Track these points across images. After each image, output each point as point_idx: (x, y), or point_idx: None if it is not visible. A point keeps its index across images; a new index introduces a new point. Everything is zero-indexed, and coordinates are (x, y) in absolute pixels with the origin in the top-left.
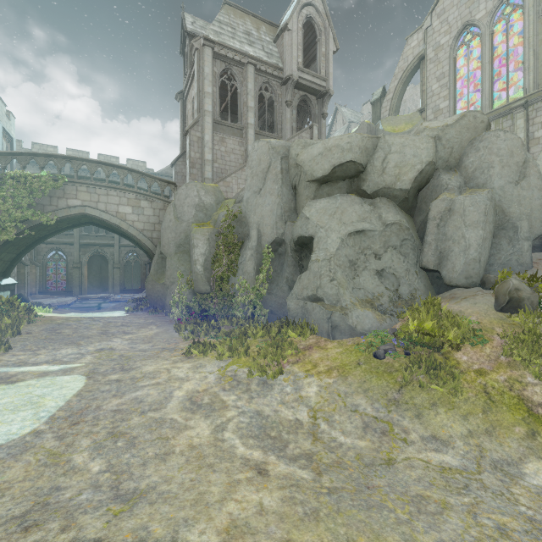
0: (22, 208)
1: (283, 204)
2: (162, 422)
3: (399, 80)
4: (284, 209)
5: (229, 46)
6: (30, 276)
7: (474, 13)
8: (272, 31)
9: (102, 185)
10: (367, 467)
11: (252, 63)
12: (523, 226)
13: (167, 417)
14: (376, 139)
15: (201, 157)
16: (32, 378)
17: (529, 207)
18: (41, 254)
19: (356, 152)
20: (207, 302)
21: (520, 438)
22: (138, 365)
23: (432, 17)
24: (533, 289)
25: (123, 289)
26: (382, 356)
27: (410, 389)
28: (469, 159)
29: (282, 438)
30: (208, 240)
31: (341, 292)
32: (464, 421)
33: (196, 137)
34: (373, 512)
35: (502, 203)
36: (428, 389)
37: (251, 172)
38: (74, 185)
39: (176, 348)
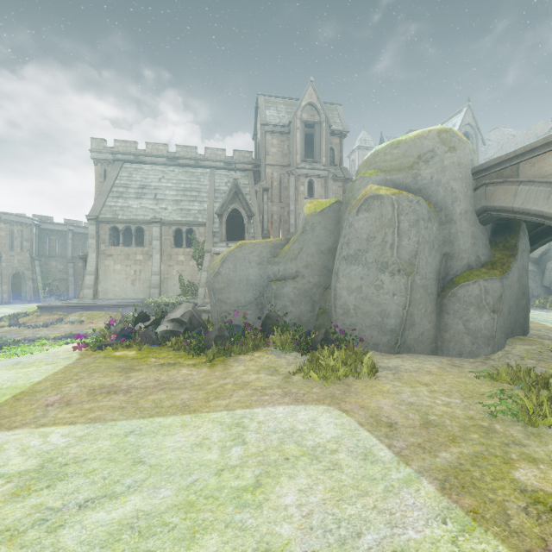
0: None
1: None
2: None
3: None
4: None
5: None
6: None
7: None
8: None
9: None
10: None
11: None
12: None
13: None
14: None
15: None
16: None
17: None
18: None
19: None
20: None
21: None
22: None
23: None
24: None
25: None
26: None
27: None
28: None
29: None
30: None
31: None
32: None
33: None
34: None
35: None
36: None
37: None
38: None
39: None
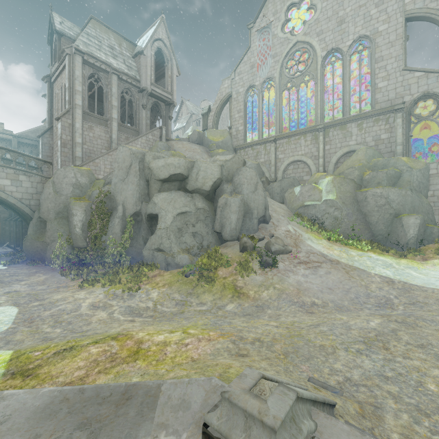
0: None
1: (140, 191)
2: (81, 315)
3: (218, 105)
4: (141, 194)
5: (96, 57)
6: None
7: (255, 81)
8: (131, 48)
9: None
10: (174, 315)
11: (116, 73)
12: (255, 212)
13: (83, 313)
14: (193, 162)
15: (73, 140)
16: None
17: (258, 203)
18: None
19: (183, 169)
20: (84, 254)
21: (229, 298)
22: (47, 297)
23: (235, 73)
24: (253, 241)
25: None
26: (188, 276)
27: (197, 288)
28: (235, 178)
29: (140, 313)
30: (85, 210)
31: (173, 246)
32: (213, 296)
33: (68, 123)
34: (171, 321)
35: (247, 201)
36: (204, 287)
37: (118, 166)
38: None
39: (68, 286)
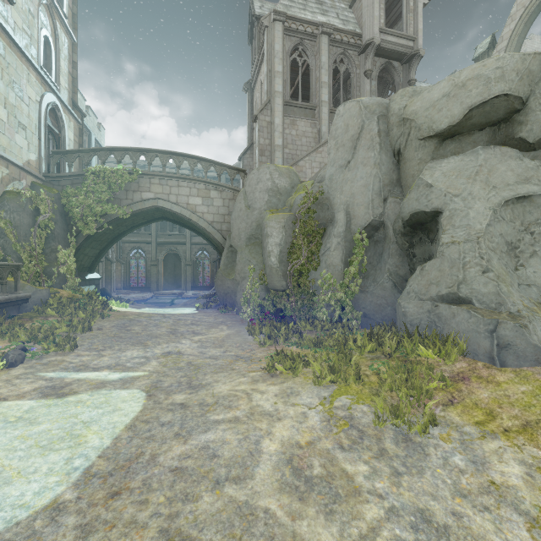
0: (101, 203)
1: (382, 175)
2: (250, 516)
3: (518, 21)
4: (384, 182)
5: (300, 17)
6: (116, 273)
7: None
8: None
9: (173, 176)
10: None
11: (326, 32)
12: None
13: (257, 505)
14: None
15: (271, 143)
16: (86, 391)
17: None
18: (125, 252)
19: (512, 79)
20: (283, 301)
21: None
22: (208, 380)
23: None
24: None
25: (194, 286)
26: None
27: None
28: None
29: None
30: (284, 227)
31: (504, 290)
32: None
33: (266, 122)
34: None
35: None
36: None
37: (336, 143)
38: (147, 177)
39: (252, 357)
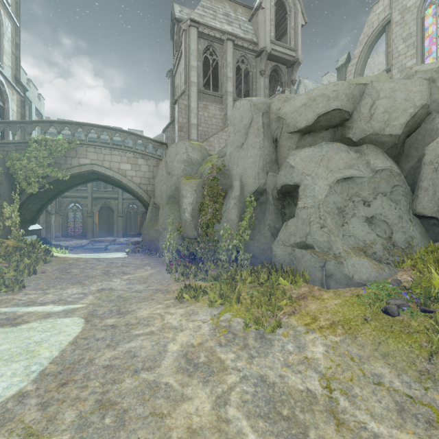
0: (43, 166)
1: (264, 156)
2: (155, 388)
3: (364, 45)
4: (266, 161)
5: (211, 25)
6: (55, 223)
7: None
8: (247, 12)
9: (106, 146)
10: None
11: (231, 39)
12: None
13: (161, 381)
14: (363, 85)
15: (188, 122)
16: (35, 320)
17: None
18: (63, 206)
19: (343, 99)
20: (195, 246)
21: None
22: (133, 308)
23: None
24: None
25: (125, 233)
26: (395, 312)
27: None
28: None
29: (297, 419)
30: (195, 190)
31: (333, 239)
32: None
33: (184, 105)
34: None
35: None
36: None
37: (234, 129)
38: (84, 146)
39: (168, 290)
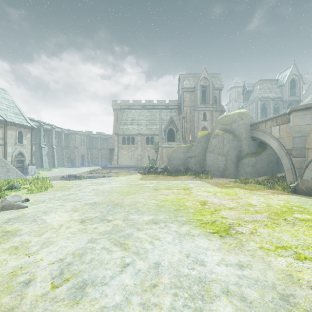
0: None
1: None
2: None
3: None
4: None
5: (264, 97)
6: None
7: None
8: (276, 82)
9: None
10: None
11: (272, 100)
12: None
13: None
14: None
15: None
16: None
17: None
18: None
19: None
20: None
21: None
22: None
23: None
24: None
25: None
26: None
27: None
28: None
29: None
30: None
31: None
32: None
33: None
34: None
35: None
36: None
37: None
38: None
39: None
